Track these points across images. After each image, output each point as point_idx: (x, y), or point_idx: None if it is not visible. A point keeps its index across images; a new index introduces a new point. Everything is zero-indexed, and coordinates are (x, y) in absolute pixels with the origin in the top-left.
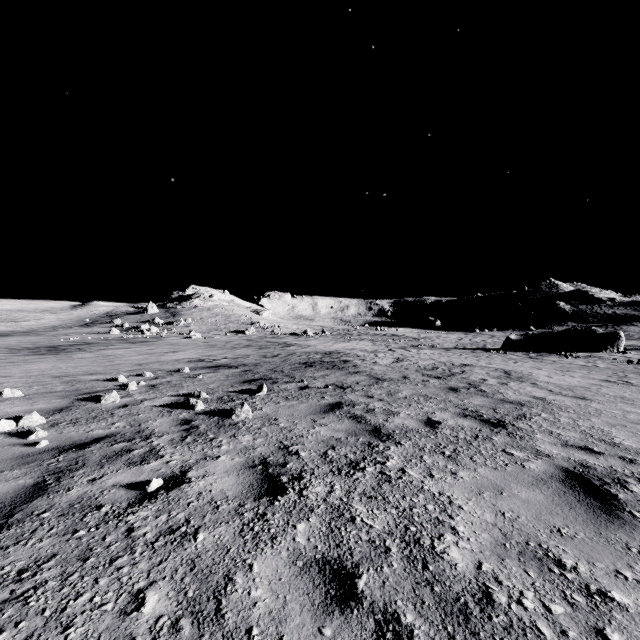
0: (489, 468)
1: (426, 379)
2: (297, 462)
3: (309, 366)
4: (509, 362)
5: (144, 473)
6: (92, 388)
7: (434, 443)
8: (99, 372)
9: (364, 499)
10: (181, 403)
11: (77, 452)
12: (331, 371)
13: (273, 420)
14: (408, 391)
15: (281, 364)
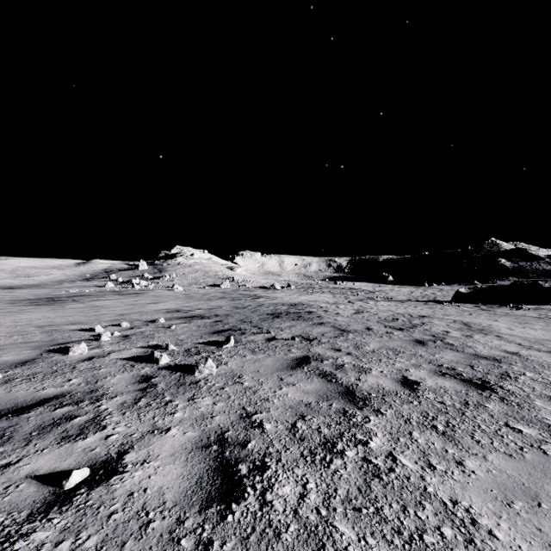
0: (502, 454)
1: (389, 331)
2: (260, 440)
3: (276, 317)
4: (464, 314)
5: (73, 455)
6: (67, 338)
7: (420, 412)
8: (82, 322)
9: (350, 512)
10: (147, 356)
11: (11, 419)
12: (297, 322)
13: (237, 377)
14: (375, 344)
15: (250, 315)
